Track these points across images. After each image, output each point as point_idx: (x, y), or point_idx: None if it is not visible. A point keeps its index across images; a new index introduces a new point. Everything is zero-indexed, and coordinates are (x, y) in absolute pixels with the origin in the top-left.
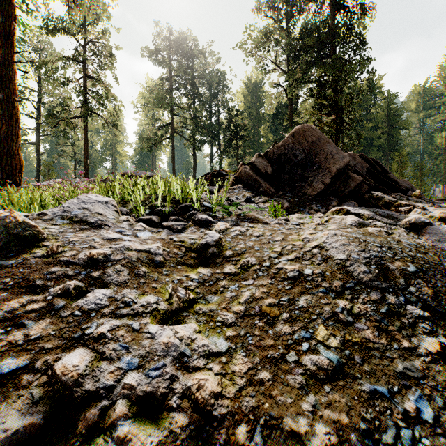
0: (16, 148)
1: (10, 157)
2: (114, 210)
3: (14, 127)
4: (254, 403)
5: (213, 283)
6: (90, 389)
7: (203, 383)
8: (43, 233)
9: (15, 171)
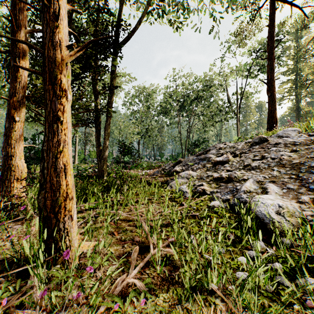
0: (274, 114)
1: (272, 119)
2: (297, 132)
3: (273, 106)
4: (289, 159)
5: (310, 148)
6: (266, 157)
7: (282, 156)
8: (268, 139)
9: (274, 124)
